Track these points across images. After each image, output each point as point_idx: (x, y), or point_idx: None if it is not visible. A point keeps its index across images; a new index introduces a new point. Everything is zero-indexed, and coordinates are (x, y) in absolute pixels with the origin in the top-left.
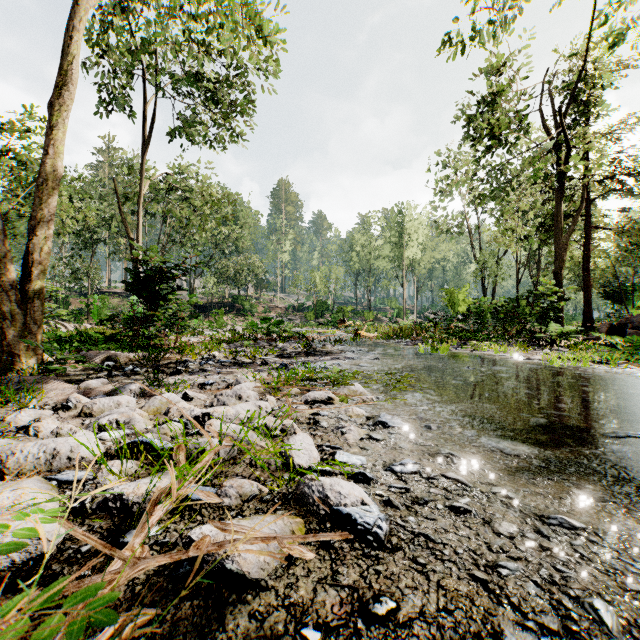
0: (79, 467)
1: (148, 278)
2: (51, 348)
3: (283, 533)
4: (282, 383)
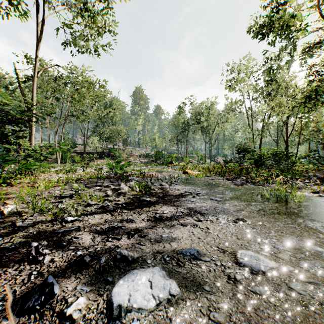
0: None
1: None
2: None
3: None
4: None
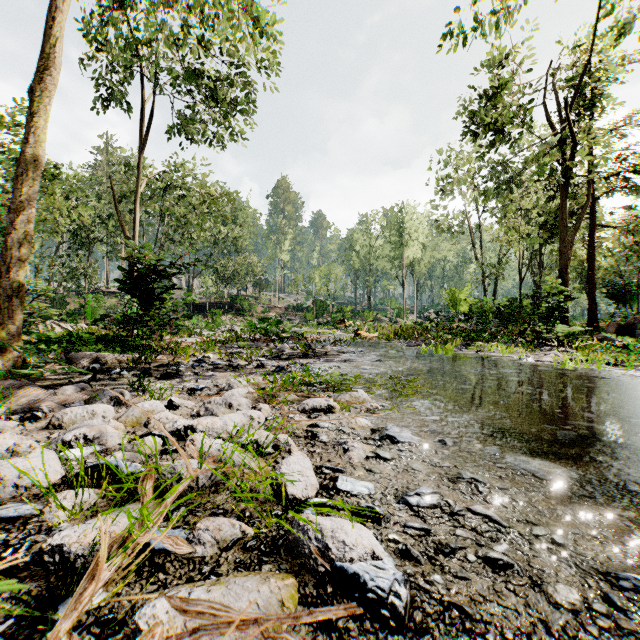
0: (28, 497)
1: (141, 276)
2: (27, 350)
3: (268, 606)
4: (278, 388)
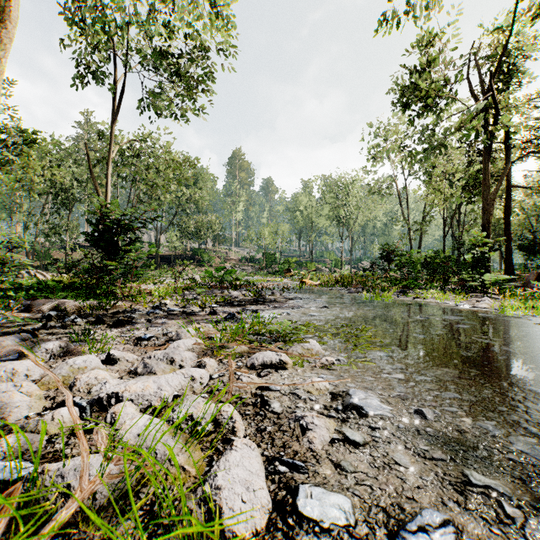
0: None
1: (107, 229)
2: None
3: None
4: (227, 337)
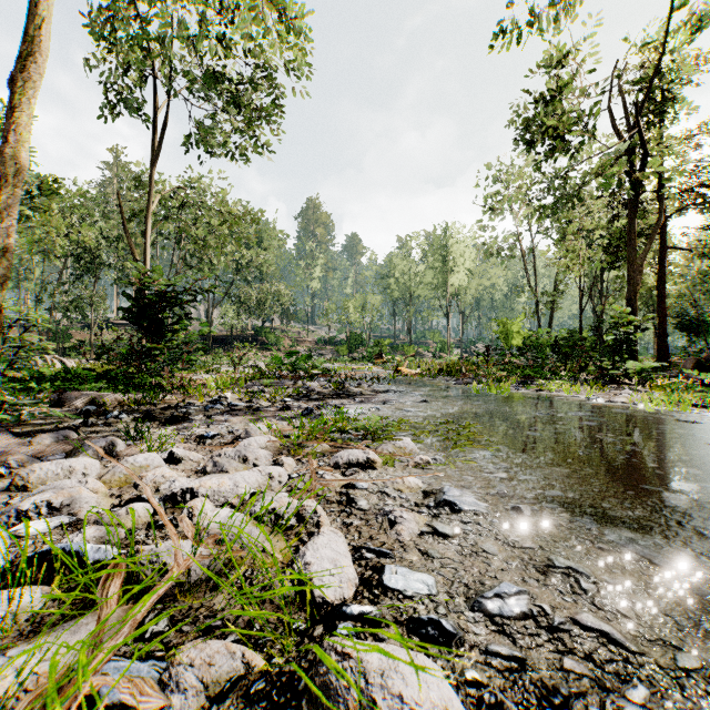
0: None
1: (150, 304)
2: None
3: None
4: (306, 435)
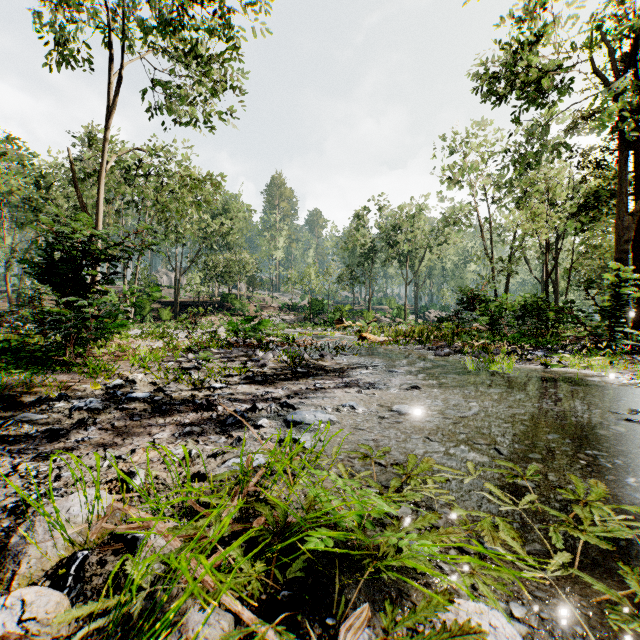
0: None
1: (65, 259)
2: None
3: None
4: None
